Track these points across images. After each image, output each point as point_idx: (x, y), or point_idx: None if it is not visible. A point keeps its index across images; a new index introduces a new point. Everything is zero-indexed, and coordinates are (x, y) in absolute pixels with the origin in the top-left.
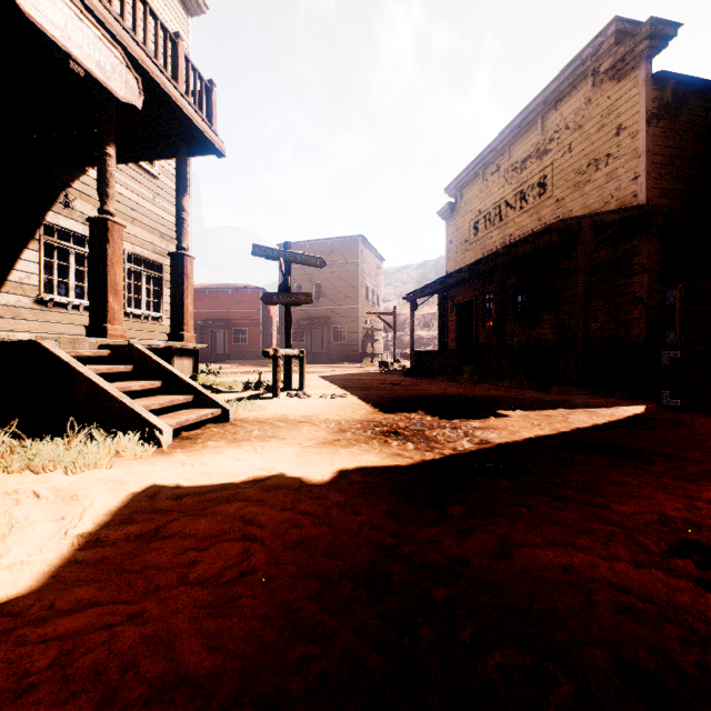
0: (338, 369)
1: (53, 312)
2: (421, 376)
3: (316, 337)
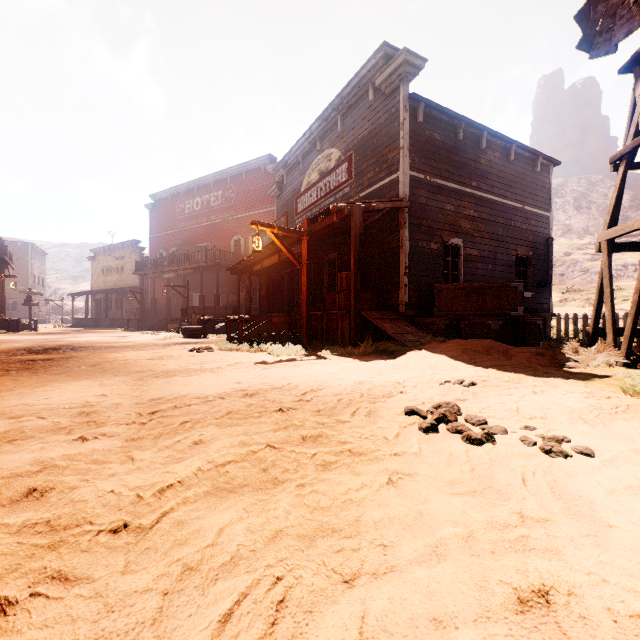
0: None
1: None
2: (78, 327)
3: None
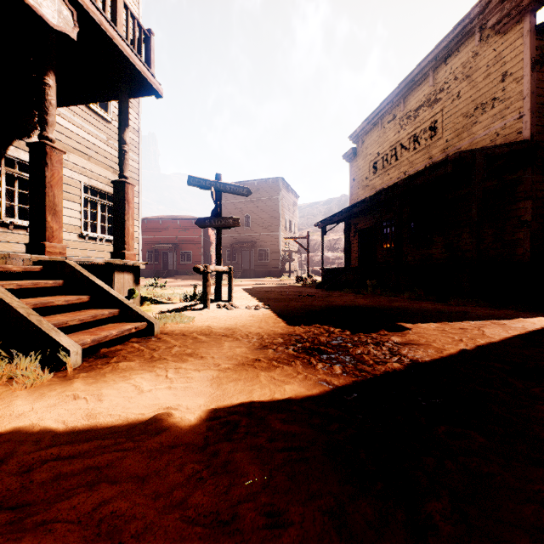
0: (262, 282)
1: (14, 234)
2: (331, 288)
3: (245, 257)
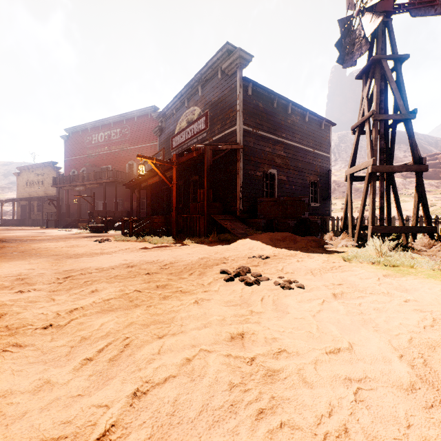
0: None
1: None
2: (6, 226)
3: None
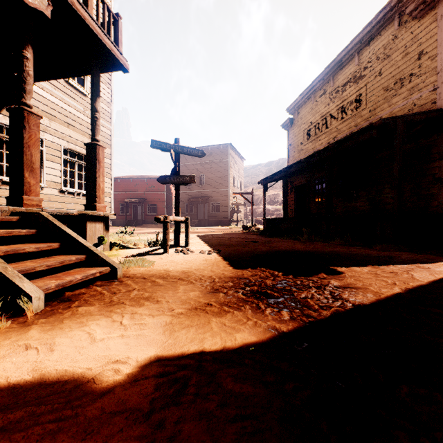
0: (214, 230)
1: (3, 189)
2: (272, 235)
3: (200, 209)
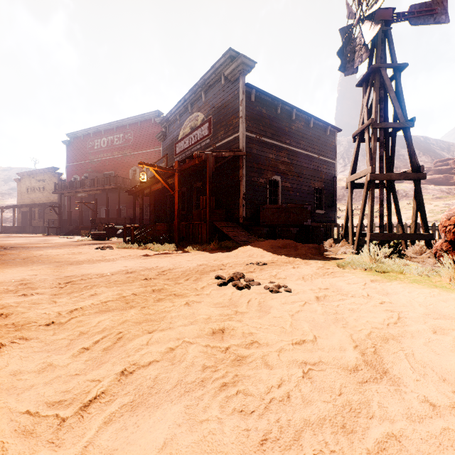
0: None
1: None
2: (6, 233)
3: None
